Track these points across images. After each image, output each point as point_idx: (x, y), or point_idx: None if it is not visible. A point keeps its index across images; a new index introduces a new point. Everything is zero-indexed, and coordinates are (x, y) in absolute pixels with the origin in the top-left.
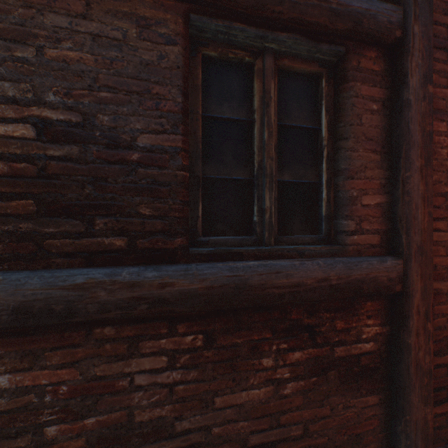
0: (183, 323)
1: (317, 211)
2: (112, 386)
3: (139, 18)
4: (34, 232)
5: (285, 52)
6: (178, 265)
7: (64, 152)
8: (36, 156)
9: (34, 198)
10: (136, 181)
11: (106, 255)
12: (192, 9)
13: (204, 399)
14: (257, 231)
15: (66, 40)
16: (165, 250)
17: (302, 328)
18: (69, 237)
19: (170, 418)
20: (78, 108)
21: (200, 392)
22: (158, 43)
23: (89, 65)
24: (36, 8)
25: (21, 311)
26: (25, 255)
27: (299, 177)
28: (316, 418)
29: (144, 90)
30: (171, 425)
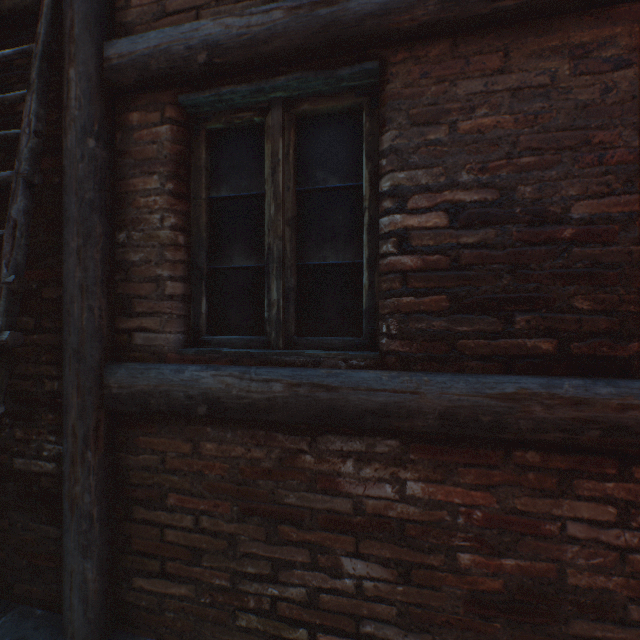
0: (639, 466)
1: None
2: (535, 527)
3: (572, 48)
4: (446, 331)
5: None
6: None
7: (477, 238)
8: (448, 246)
9: (446, 293)
10: (567, 265)
11: (527, 361)
12: None
13: None
14: None
15: (480, 106)
16: (611, 358)
17: None
18: (483, 337)
19: (619, 596)
20: (493, 184)
21: None
22: (600, 72)
23: (506, 128)
24: (448, 80)
25: (445, 417)
26: (437, 355)
27: None
28: None
29: (579, 142)
30: (620, 607)
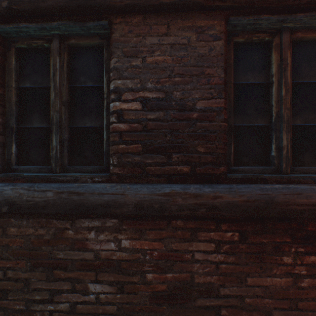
0: (224, 223)
1: None
2: (181, 257)
3: (197, 28)
4: (141, 162)
5: (299, 27)
6: (224, 185)
7: (155, 116)
8: (142, 119)
9: (141, 143)
10: (195, 131)
11: (177, 177)
12: (230, 13)
13: (239, 277)
14: (275, 163)
15: (157, 50)
16: (213, 174)
17: None
18: (158, 165)
19: (216, 285)
20: (163, 89)
21: (236, 271)
22: (208, 41)
23: (168, 63)
24: (142, 35)
25: (138, 206)
26: (136, 175)
27: (309, 121)
28: None
29: (200, 73)
30: (216, 289)
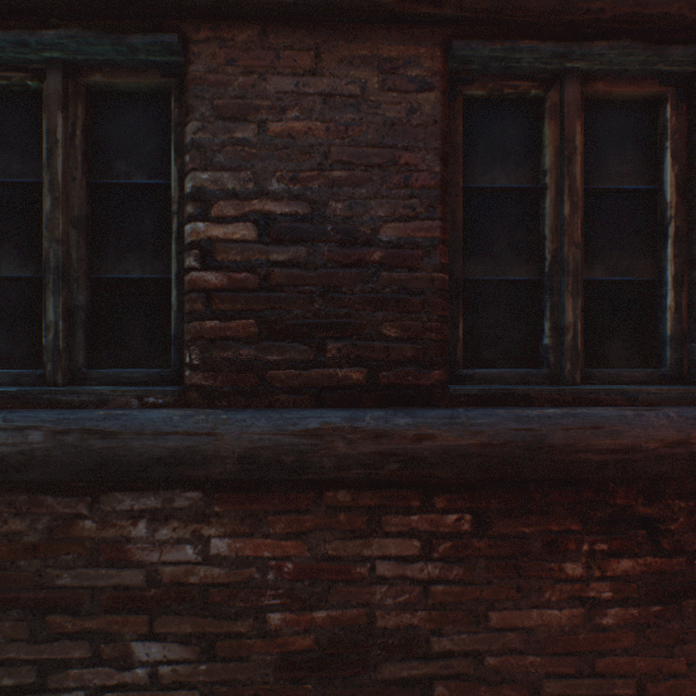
0: (441, 495)
1: (653, 328)
2: (347, 572)
3: (382, 61)
4: (255, 361)
5: (599, 71)
6: (439, 410)
7: (288, 256)
8: (258, 263)
9: (255, 317)
10: (377, 290)
11: (339, 393)
12: (455, 33)
13: (472, 611)
14: (550, 361)
15: (292, 108)
16: (417, 387)
17: (633, 521)
18: (295, 367)
19: (423, 631)
20: (306, 196)
21: (467, 599)
22: (407, 91)
23: (318, 137)
24: (258, 72)
25: (246, 460)
26: (245, 389)
27: (620, 272)
28: (659, 675)
29: (388, 161)
30: (424, 641)
